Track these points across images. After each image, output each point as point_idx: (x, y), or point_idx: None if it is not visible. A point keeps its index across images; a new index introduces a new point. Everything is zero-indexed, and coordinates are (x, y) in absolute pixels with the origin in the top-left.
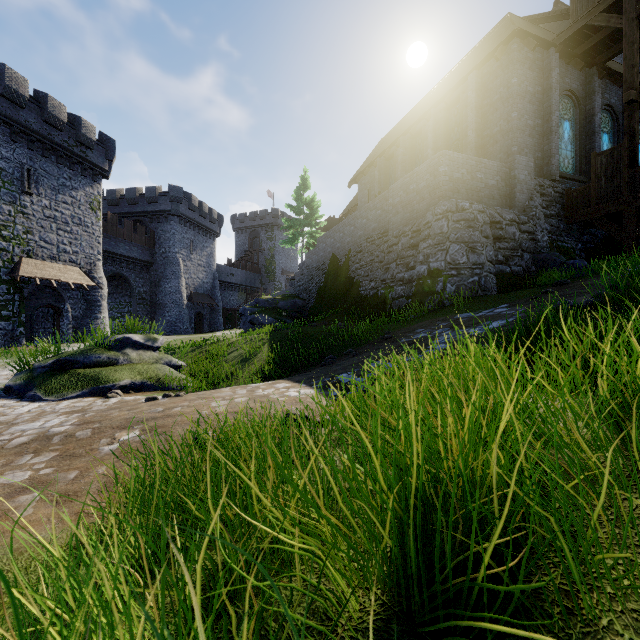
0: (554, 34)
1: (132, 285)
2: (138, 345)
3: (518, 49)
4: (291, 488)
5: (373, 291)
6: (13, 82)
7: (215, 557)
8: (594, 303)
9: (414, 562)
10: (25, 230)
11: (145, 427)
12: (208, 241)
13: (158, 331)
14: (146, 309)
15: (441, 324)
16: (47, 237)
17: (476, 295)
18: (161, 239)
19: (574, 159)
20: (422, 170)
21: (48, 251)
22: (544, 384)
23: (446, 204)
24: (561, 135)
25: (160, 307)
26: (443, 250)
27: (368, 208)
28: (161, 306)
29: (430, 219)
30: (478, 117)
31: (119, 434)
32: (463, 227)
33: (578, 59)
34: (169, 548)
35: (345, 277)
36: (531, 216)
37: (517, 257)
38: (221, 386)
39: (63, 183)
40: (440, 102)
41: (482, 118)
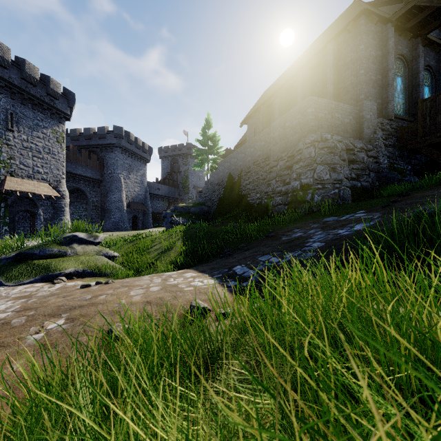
0: (389, 15)
1: (87, 196)
2: (83, 241)
3: (364, 24)
4: None
5: (258, 200)
6: None
7: None
8: None
9: None
10: (9, 157)
11: (70, 316)
12: (142, 165)
13: (106, 228)
14: (98, 213)
15: (313, 226)
16: (25, 162)
17: (337, 203)
18: (108, 164)
19: (404, 105)
20: (295, 111)
21: (26, 172)
22: None
23: (313, 136)
24: (395, 87)
25: (107, 212)
26: (311, 170)
27: (255, 140)
28: (108, 211)
29: (301, 147)
30: (335, 74)
31: (47, 322)
32: (326, 153)
33: (408, 32)
34: None
35: (238, 190)
36: (375, 145)
37: (365, 175)
38: (144, 273)
39: (37, 123)
40: (306, 64)
41: (337, 75)
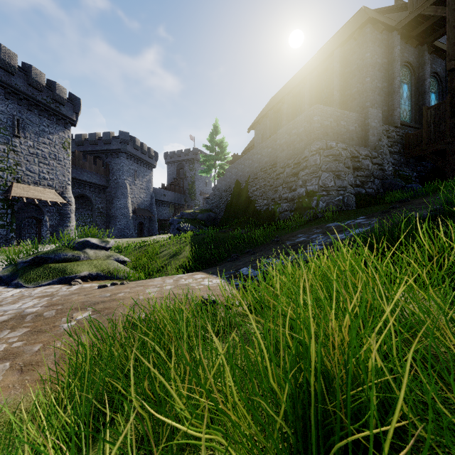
0: (396, 22)
1: (93, 202)
2: (95, 246)
3: (370, 32)
4: (202, 370)
5: (265, 207)
6: (6, 56)
7: (139, 427)
8: (433, 215)
9: (313, 454)
10: (15, 163)
11: (96, 309)
12: (147, 171)
13: (111, 235)
14: (103, 220)
15: (316, 231)
16: (31, 168)
17: (341, 210)
18: (114, 170)
19: (410, 111)
20: (301, 119)
21: (32, 178)
22: (412, 283)
23: (319, 144)
24: (401, 94)
25: (113, 218)
26: (317, 177)
27: (262, 147)
28: (114, 217)
29: (307, 154)
30: (341, 81)
31: (76, 314)
32: (331, 160)
33: (413, 39)
34: (104, 415)
35: (245, 197)
36: (380, 152)
37: (370, 182)
38: (155, 276)
39: (43, 129)
40: (314, 71)
41: (344, 82)
